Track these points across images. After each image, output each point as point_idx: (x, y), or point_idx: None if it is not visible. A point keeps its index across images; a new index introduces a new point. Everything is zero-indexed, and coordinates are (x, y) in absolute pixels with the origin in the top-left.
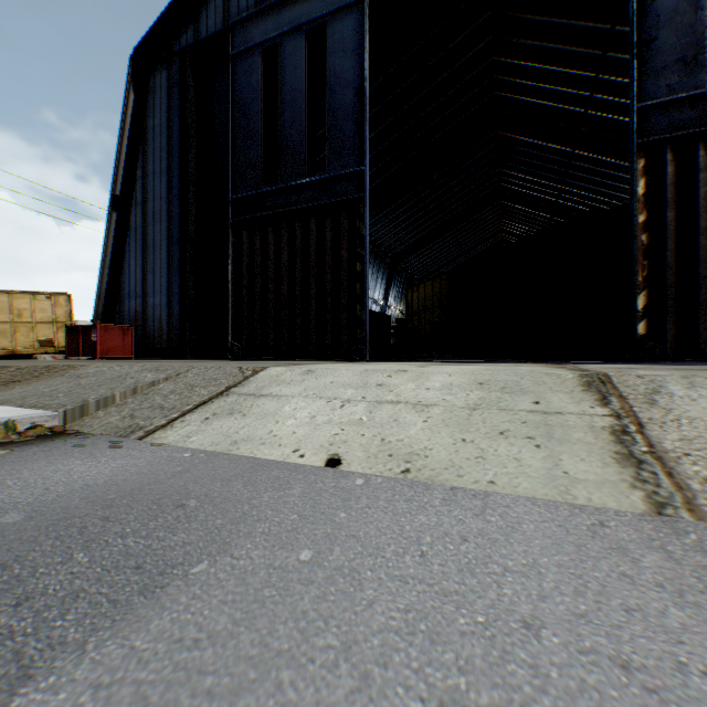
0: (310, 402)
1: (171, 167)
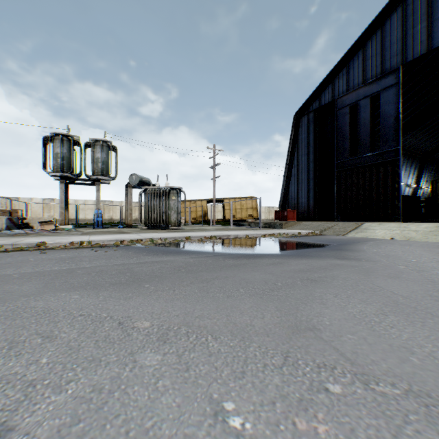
0: (382, 230)
1: (309, 152)
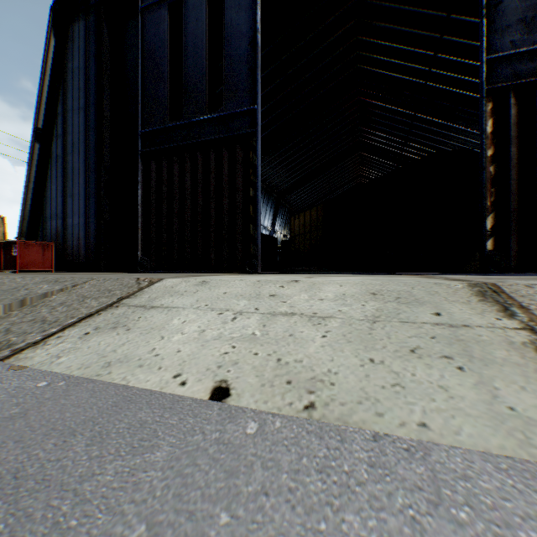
0: (201, 314)
1: (88, 104)
